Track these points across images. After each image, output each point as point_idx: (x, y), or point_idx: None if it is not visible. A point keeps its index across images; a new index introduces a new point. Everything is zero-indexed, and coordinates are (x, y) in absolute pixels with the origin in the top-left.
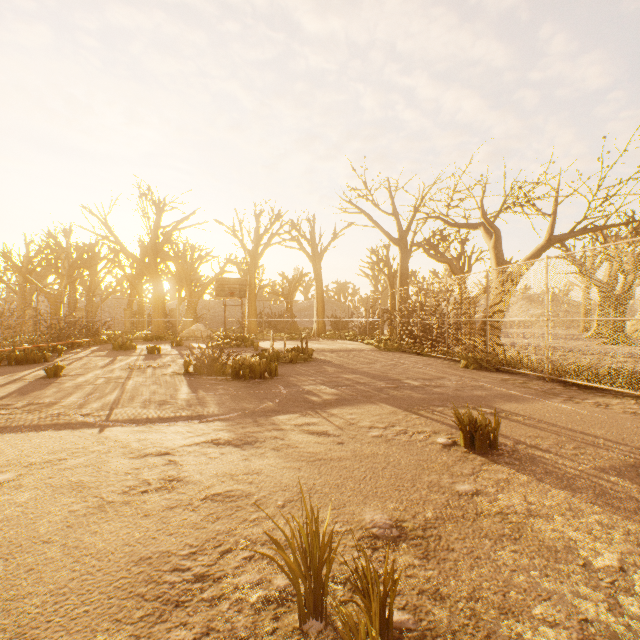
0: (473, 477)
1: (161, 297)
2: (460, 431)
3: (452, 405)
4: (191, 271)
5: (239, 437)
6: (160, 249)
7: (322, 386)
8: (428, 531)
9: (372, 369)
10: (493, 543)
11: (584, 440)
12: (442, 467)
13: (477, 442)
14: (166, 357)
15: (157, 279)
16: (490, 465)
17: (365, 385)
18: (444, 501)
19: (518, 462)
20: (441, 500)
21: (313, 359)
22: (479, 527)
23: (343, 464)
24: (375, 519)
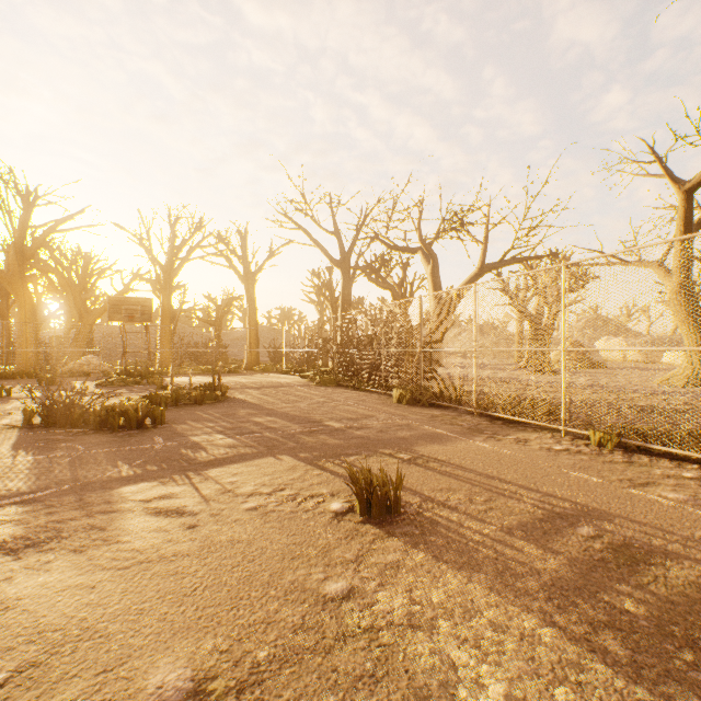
0: (355, 565)
1: (31, 320)
2: (356, 494)
3: (368, 452)
4: (82, 287)
5: (28, 533)
6: (29, 255)
7: (218, 435)
8: (246, 694)
9: (295, 409)
10: (340, 700)
11: (497, 489)
12: (320, 552)
13: (374, 507)
14: (15, 402)
15: (25, 296)
16: (383, 540)
17: (275, 431)
18: (298, 619)
19: (419, 531)
20: (294, 618)
21: (227, 398)
22: (330, 667)
23: (175, 567)
24: (166, 683)
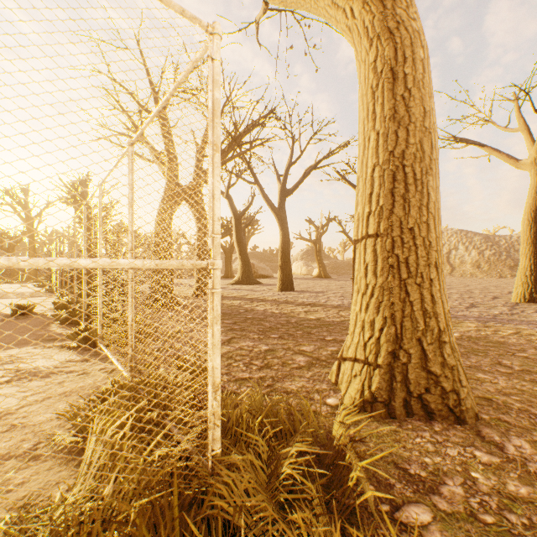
0: None
1: None
2: None
3: None
4: None
5: None
6: None
7: None
8: None
9: None
10: None
11: None
12: None
13: None
14: None
15: None
16: None
17: None
18: None
19: None
20: None
21: None
22: None
23: None
24: None
